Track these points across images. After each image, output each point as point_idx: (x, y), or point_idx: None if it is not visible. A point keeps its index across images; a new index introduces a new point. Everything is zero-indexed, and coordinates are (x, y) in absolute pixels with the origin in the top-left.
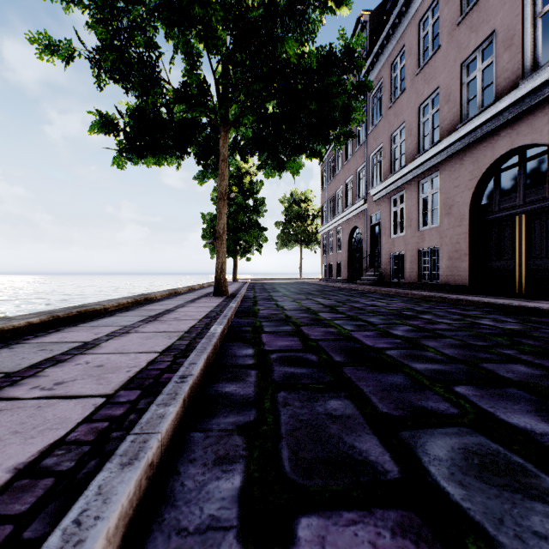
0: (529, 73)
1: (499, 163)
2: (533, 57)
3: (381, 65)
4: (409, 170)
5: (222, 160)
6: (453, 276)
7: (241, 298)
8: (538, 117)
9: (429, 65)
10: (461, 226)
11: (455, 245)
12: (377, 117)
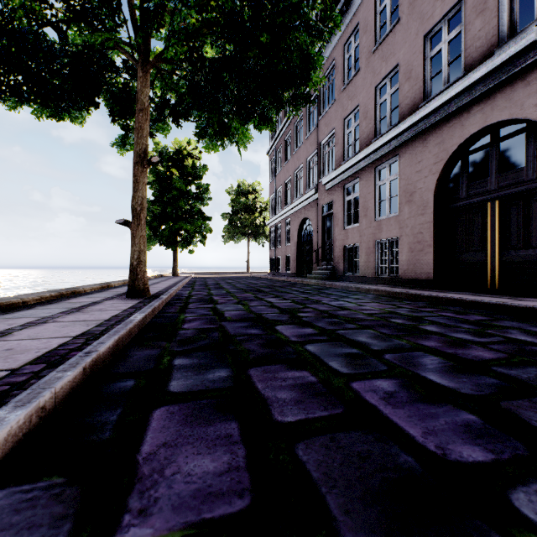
0: (506, 40)
1: (468, 144)
2: (510, 23)
3: (333, 46)
4: (365, 155)
5: (140, 110)
6: (415, 270)
7: (168, 300)
8: (518, 89)
9: (387, 41)
10: (425, 215)
11: (417, 236)
12: (328, 102)
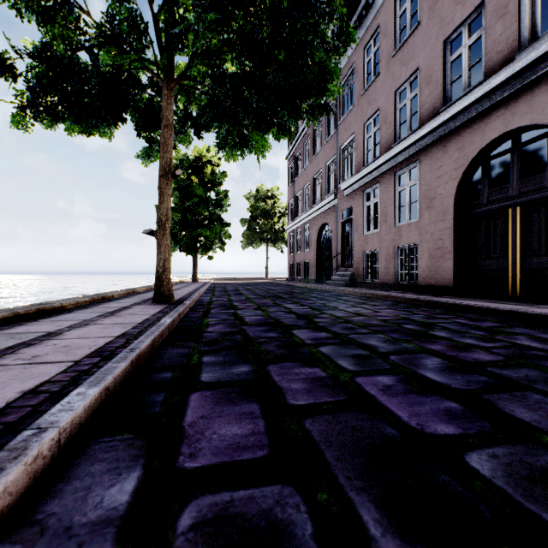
0: (527, 44)
1: (489, 149)
2: (531, 27)
3: (353, 50)
4: (385, 160)
5: (165, 126)
6: (435, 276)
7: (191, 305)
8: (539, 94)
9: (407, 45)
10: (445, 221)
11: (437, 242)
12: (348, 107)
